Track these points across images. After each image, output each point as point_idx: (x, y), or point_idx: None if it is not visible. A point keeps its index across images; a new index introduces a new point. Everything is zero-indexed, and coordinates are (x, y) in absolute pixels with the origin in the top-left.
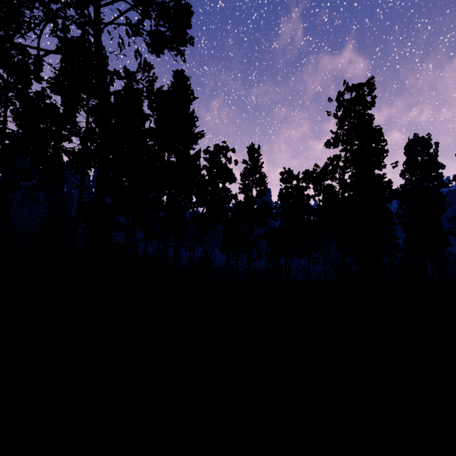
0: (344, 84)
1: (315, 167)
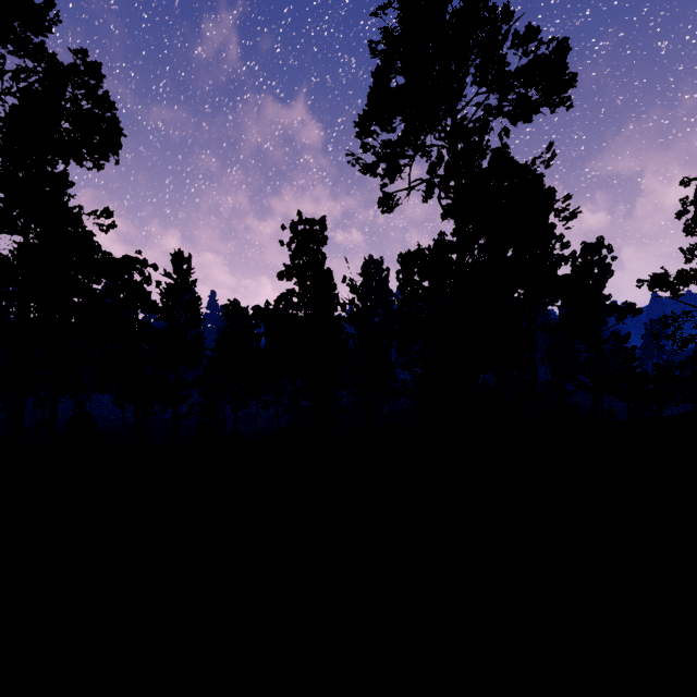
0: (298, 214)
1: (268, 303)
